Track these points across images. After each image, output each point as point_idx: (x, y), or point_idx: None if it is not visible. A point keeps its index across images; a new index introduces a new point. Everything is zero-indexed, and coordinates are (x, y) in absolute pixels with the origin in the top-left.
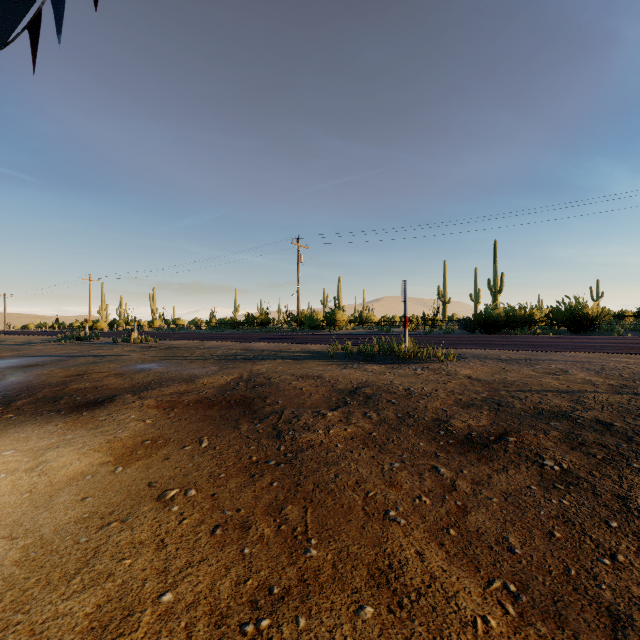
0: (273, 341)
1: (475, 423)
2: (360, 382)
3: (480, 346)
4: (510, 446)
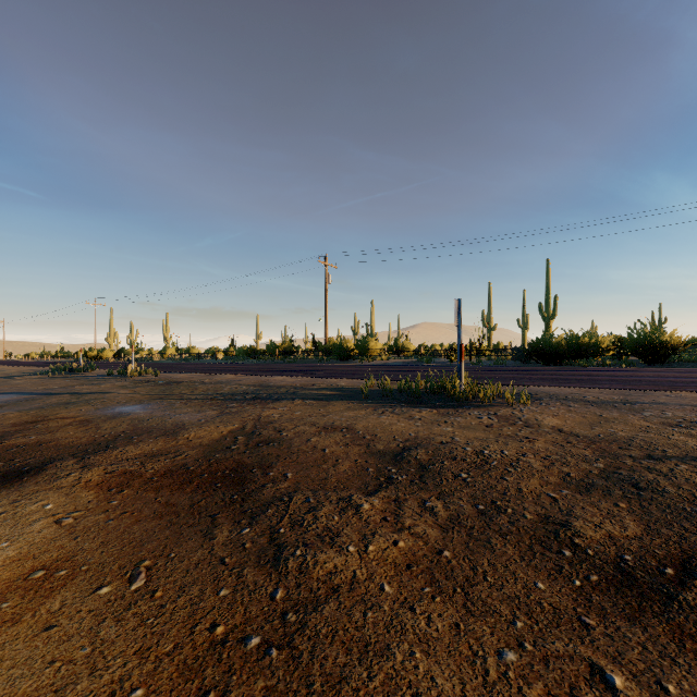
0: (294, 374)
1: (619, 530)
2: (407, 438)
3: (550, 382)
4: None
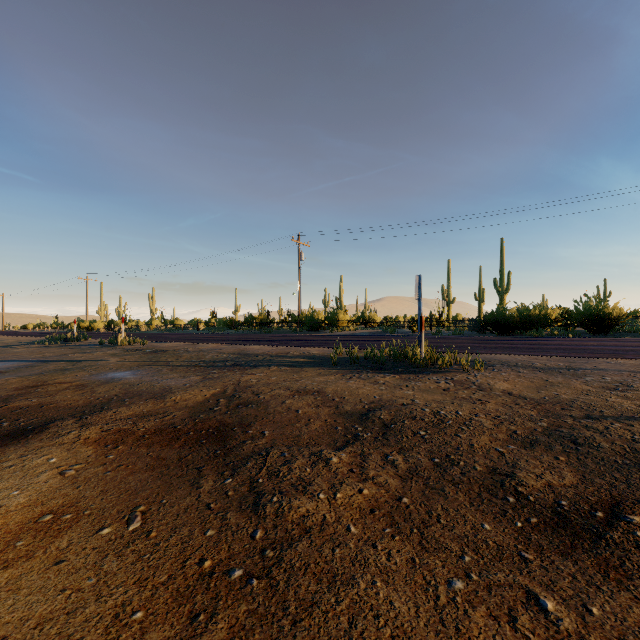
0: (270, 343)
1: (557, 480)
2: (372, 400)
3: (503, 350)
4: None
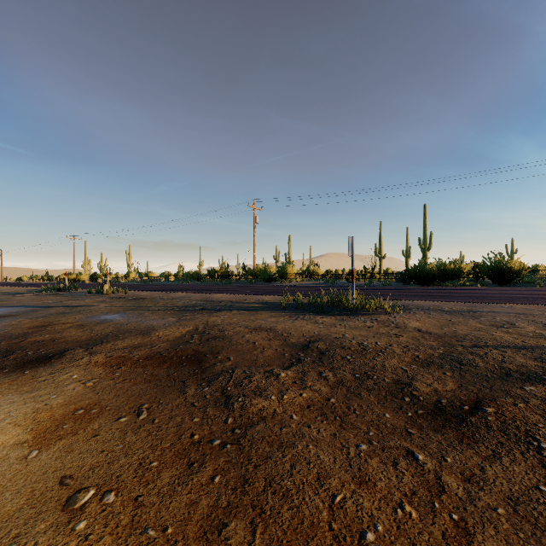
0: (231, 292)
1: (442, 387)
2: (312, 335)
3: (420, 297)
4: (491, 420)
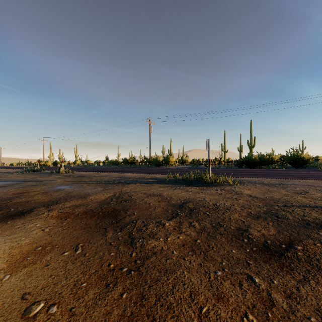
0: (136, 172)
1: (267, 232)
2: (185, 199)
3: (249, 175)
4: (300, 254)
